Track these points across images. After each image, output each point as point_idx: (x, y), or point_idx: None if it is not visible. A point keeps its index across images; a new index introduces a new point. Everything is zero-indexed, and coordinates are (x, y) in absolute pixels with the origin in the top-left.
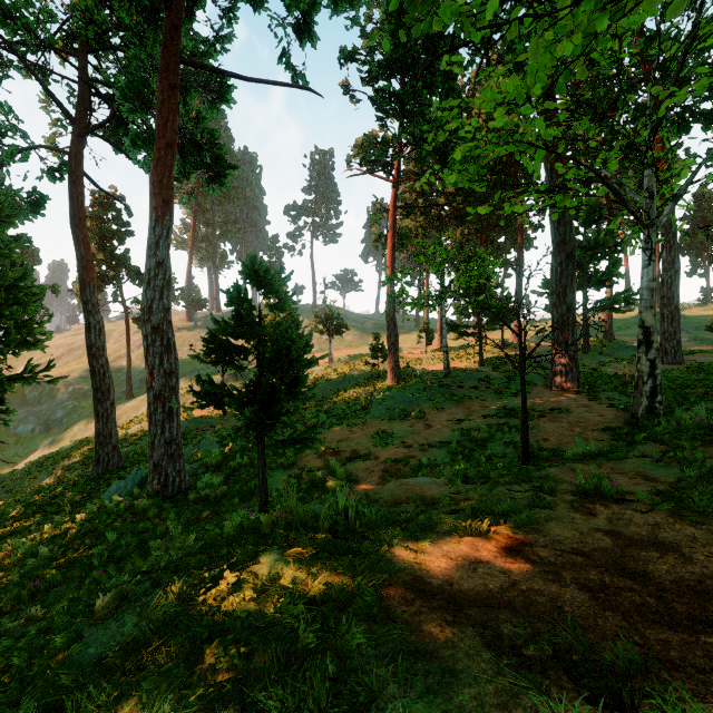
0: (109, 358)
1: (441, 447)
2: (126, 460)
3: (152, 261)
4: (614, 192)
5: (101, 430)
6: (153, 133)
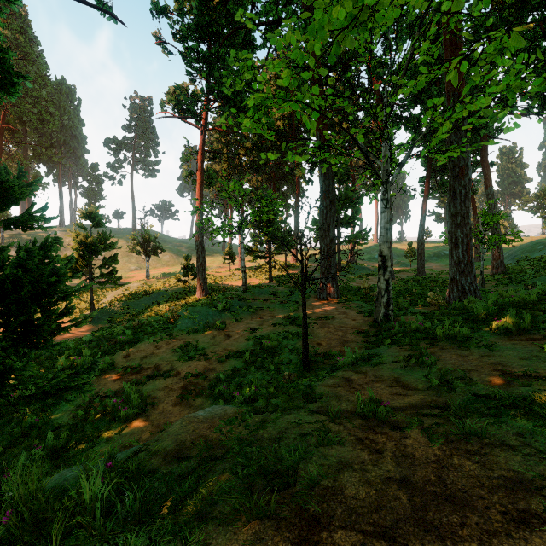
0: None
1: (238, 357)
2: None
3: None
4: (364, 154)
5: None
6: None
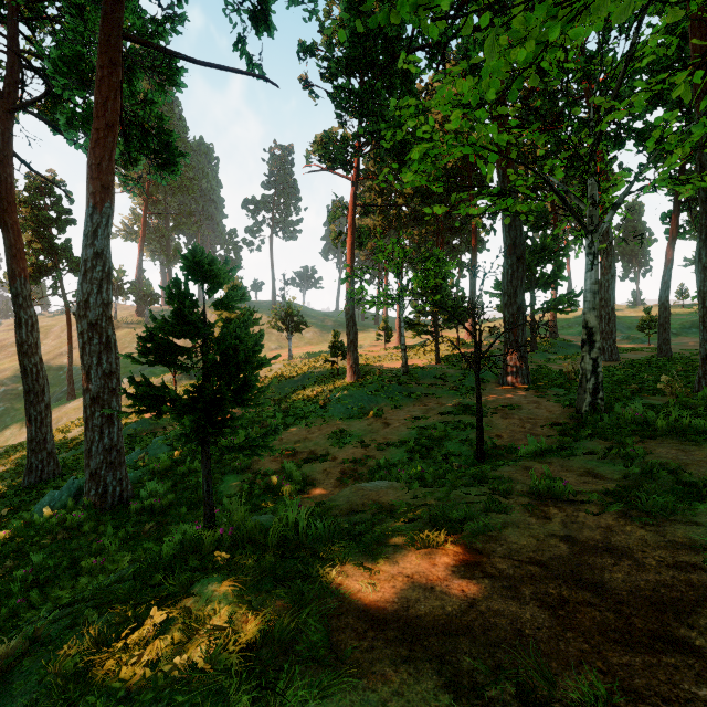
0: (48, 355)
1: (399, 446)
2: (64, 467)
3: (88, 251)
4: (561, 198)
5: (34, 435)
6: (92, 112)
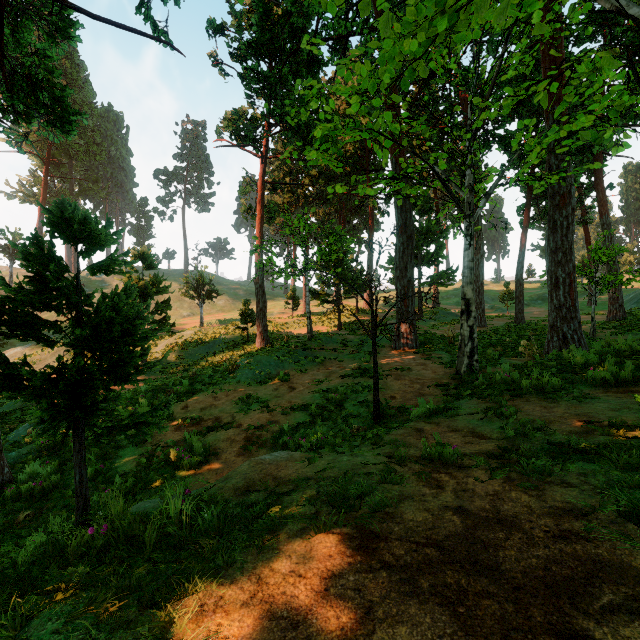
0: None
1: (303, 409)
2: None
3: None
4: (444, 185)
5: None
6: None
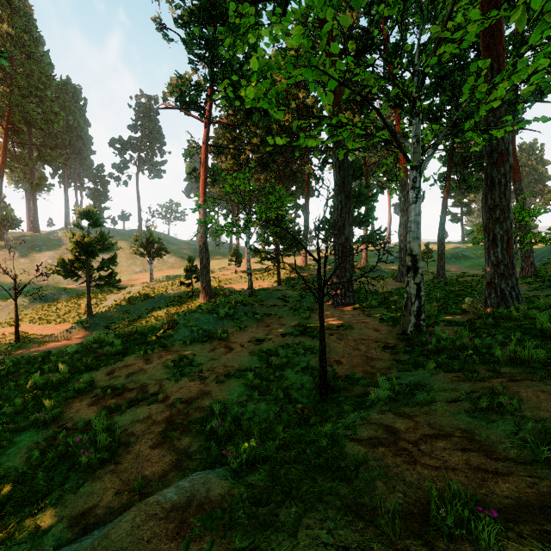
0: None
1: (239, 377)
2: None
3: None
4: (392, 133)
5: None
6: None
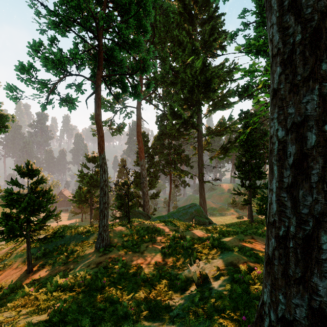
0: None
1: None
2: None
3: None
4: None
5: None
6: None
